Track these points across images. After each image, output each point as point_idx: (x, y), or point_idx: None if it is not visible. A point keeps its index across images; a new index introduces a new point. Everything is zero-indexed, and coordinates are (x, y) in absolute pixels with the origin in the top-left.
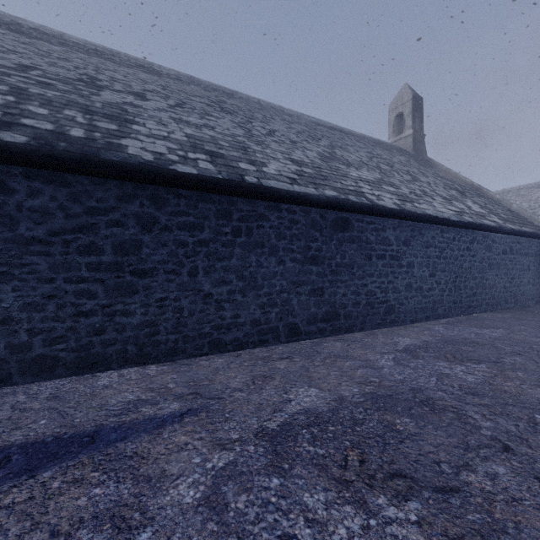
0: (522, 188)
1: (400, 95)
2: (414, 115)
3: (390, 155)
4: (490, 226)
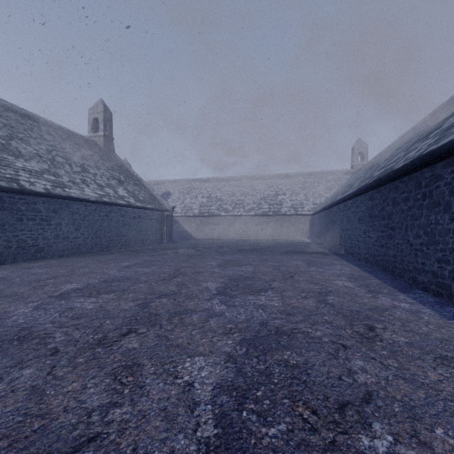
0: (182, 181)
1: (96, 105)
2: (106, 123)
3: (75, 149)
4: (122, 204)
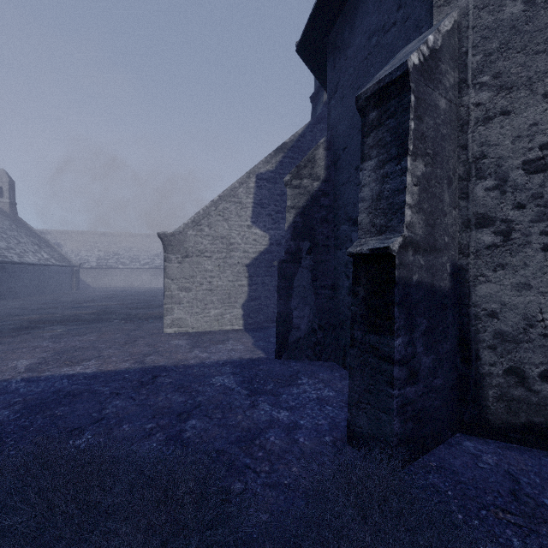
0: (74, 232)
1: (0, 175)
2: (11, 191)
3: (2, 222)
4: (51, 264)
